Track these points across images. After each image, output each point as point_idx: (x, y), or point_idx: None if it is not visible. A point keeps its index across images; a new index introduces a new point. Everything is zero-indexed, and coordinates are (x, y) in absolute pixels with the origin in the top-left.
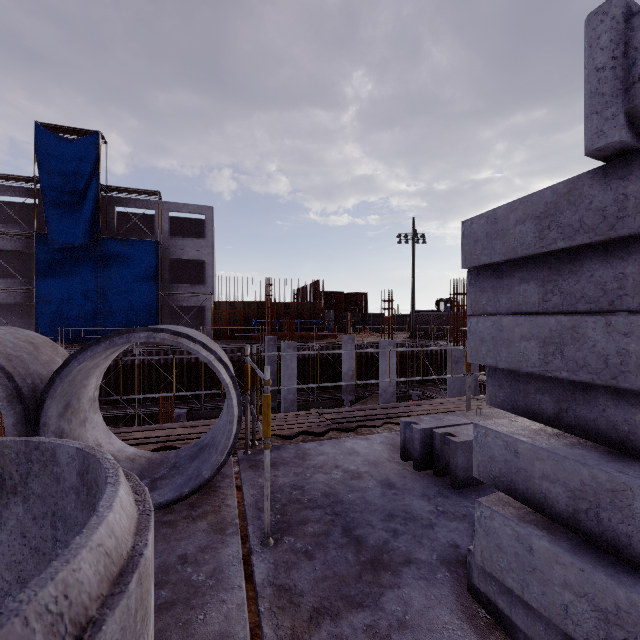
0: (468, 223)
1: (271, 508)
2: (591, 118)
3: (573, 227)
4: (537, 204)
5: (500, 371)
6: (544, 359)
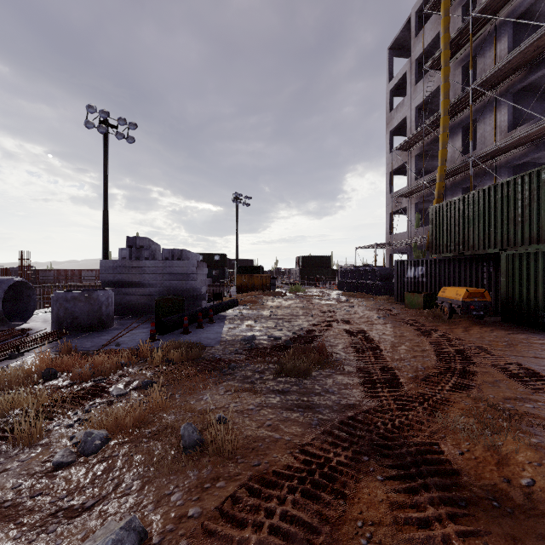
0: (102, 260)
1: (49, 321)
2: (120, 257)
3: (117, 265)
4: (113, 261)
5: (105, 282)
6: (113, 279)
